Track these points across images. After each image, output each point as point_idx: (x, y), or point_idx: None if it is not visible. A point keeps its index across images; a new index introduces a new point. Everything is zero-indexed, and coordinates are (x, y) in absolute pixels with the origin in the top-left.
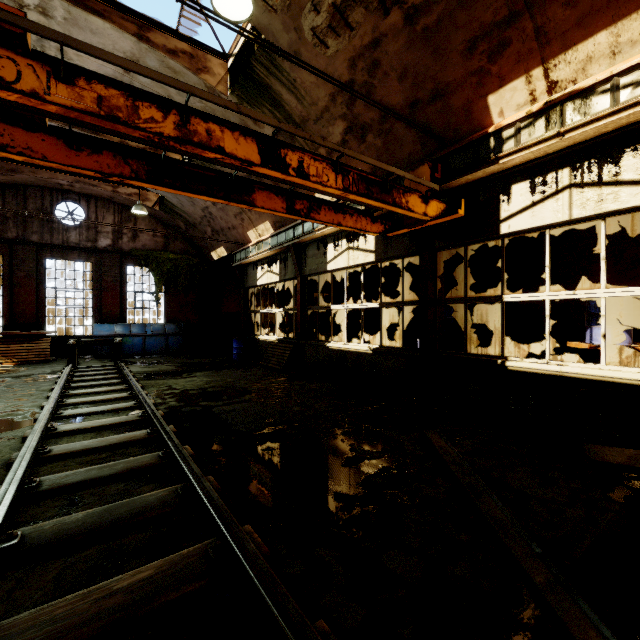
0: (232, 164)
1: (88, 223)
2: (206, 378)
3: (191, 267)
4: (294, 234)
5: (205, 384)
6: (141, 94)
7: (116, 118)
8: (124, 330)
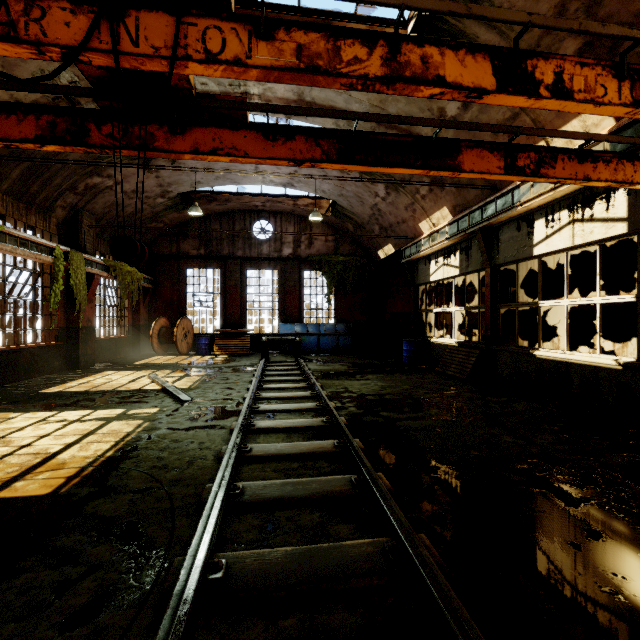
0: (434, 120)
1: (275, 236)
2: (380, 382)
3: (358, 268)
4: (482, 216)
5: (380, 389)
6: (343, 30)
7: (316, 68)
8: (302, 329)
